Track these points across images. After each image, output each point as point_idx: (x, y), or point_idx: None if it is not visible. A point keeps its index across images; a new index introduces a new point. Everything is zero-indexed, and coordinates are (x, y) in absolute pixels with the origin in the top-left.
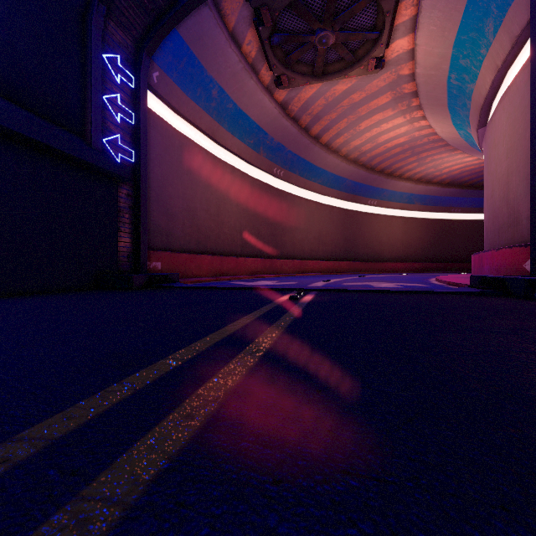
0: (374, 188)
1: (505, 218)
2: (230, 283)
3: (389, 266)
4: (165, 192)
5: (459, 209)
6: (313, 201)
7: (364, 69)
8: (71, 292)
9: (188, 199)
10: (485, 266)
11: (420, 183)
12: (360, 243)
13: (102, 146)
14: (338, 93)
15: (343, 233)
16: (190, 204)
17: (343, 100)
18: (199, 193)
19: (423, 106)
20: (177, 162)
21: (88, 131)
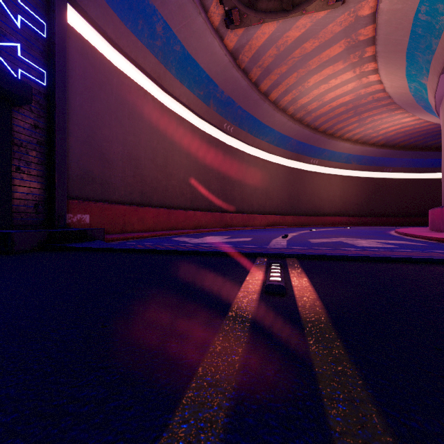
0: (316, 148)
1: None
2: (172, 240)
3: (329, 220)
4: (99, 134)
5: (390, 169)
6: (261, 158)
7: (324, 2)
8: None
9: (130, 146)
10: None
11: (358, 144)
12: (303, 199)
13: None
14: (291, 41)
15: (288, 189)
16: (132, 152)
17: (295, 49)
18: (144, 140)
19: (378, 55)
20: (115, 103)
21: None
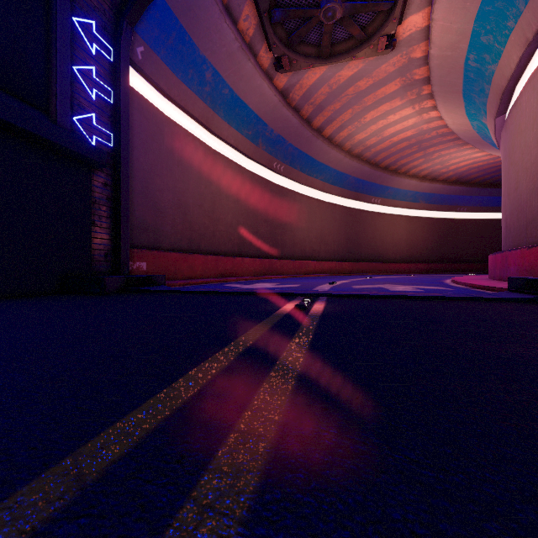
0: (378, 186)
1: (536, 212)
2: (224, 286)
3: (393, 267)
4: (152, 184)
5: (465, 208)
6: (315, 198)
7: (373, 50)
8: (24, 298)
9: (179, 193)
10: (512, 267)
11: (426, 181)
12: (363, 243)
13: (72, 125)
14: (343, 79)
15: (346, 232)
16: (181, 199)
17: (348, 87)
18: (192, 186)
19: (435, 94)
20: (166, 152)
21: (52, 105)
